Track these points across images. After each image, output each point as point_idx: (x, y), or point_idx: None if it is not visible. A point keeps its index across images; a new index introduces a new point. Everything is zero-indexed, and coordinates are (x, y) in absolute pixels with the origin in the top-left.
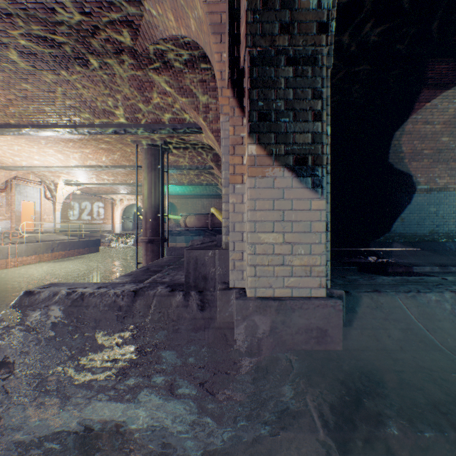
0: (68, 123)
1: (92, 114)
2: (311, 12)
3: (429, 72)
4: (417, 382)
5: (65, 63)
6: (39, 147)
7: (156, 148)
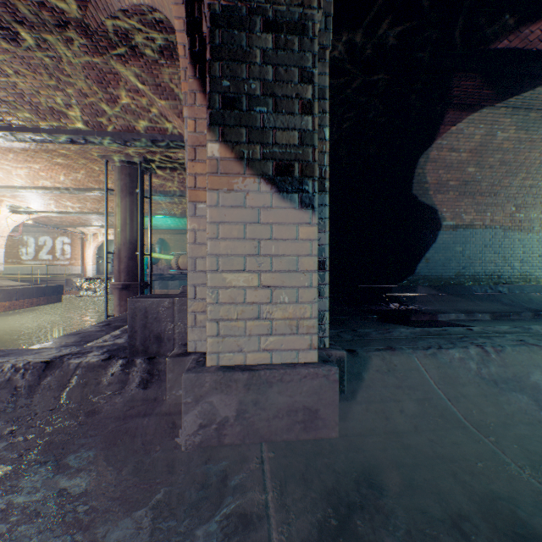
0: None
1: (35, 113)
2: None
3: (455, 89)
4: (433, 481)
5: None
6: None
7: (133, 166)
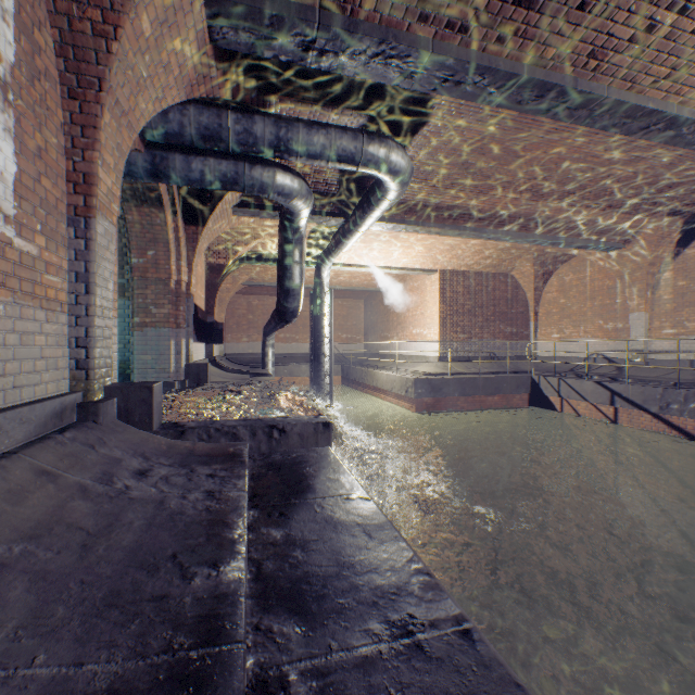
0: None
1: None
2: None
3: None
4: None
5: None
6: None
7: None
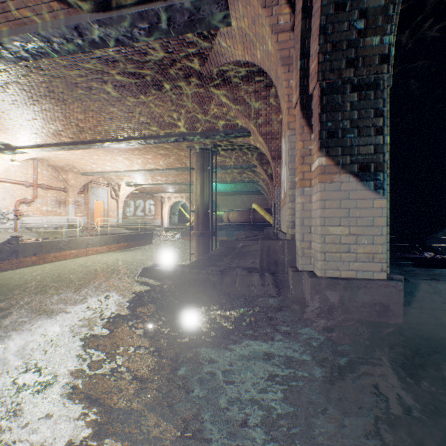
0: (139, 136)
1: (159, 127)
2: (373, 48)
3: None
4: None
5: (144, 89)
6: (112, 156)
7: (206, 151)
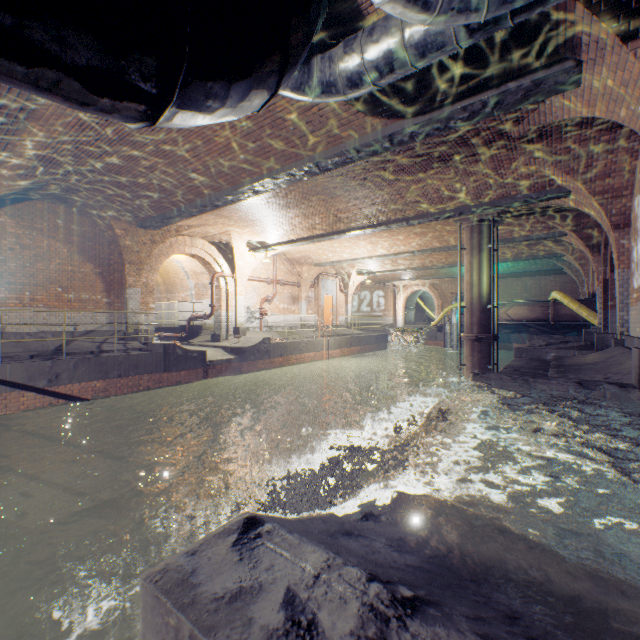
0: (400, 218)
1: (429, 204)
2: None
3: None
4: None
5: (425, 168)
6: (354, 242)
7: (484, 223)
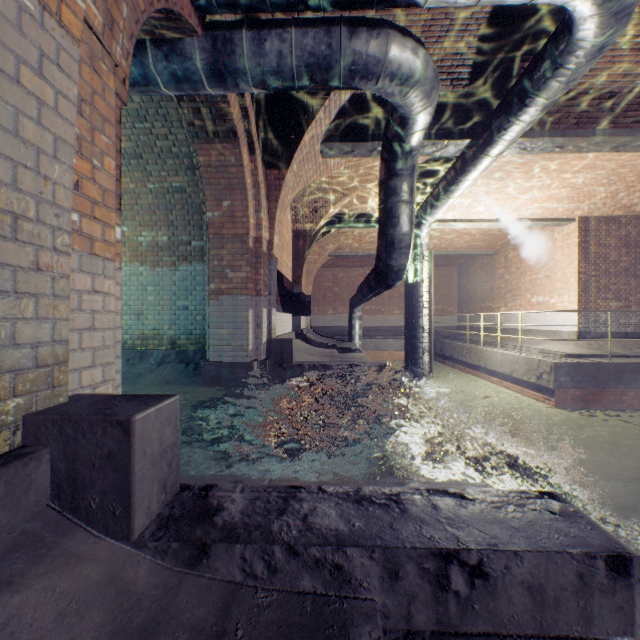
0: None
1: None
2: None
3: None
4: None
5: None
6: None
7: None
